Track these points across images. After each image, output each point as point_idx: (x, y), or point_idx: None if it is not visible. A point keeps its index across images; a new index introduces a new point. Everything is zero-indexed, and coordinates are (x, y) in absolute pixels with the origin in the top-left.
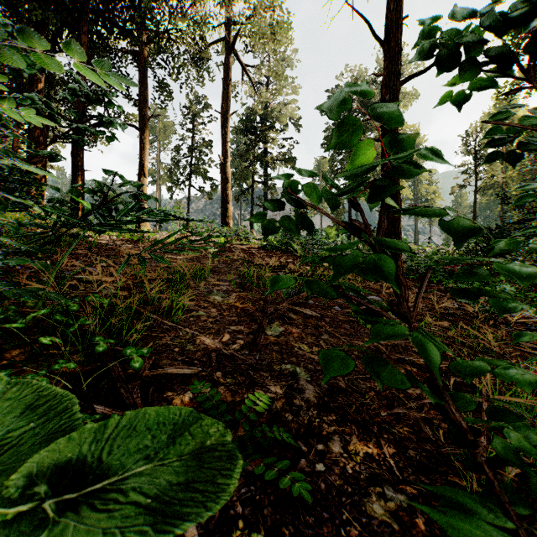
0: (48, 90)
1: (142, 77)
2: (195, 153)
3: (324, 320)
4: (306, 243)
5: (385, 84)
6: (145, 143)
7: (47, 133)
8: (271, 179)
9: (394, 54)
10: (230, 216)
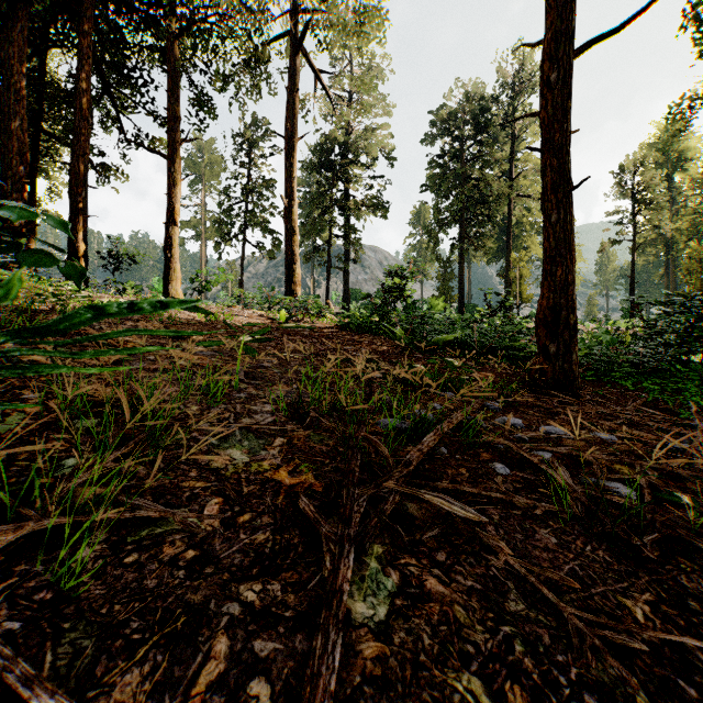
0: (38, 102)
1: (171, 84)
2: (252, 196)
3: (487, 515)
4: (409, 321)
5: (549, 55)
6: (176, 178)
7: (37, 164)
8: (355, 231)
9: (565, 4)
10: (297, 281)
